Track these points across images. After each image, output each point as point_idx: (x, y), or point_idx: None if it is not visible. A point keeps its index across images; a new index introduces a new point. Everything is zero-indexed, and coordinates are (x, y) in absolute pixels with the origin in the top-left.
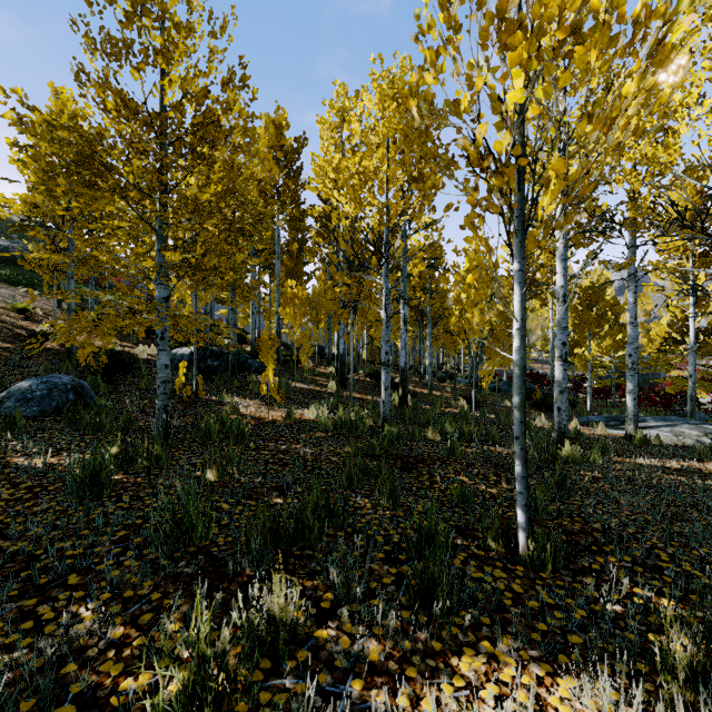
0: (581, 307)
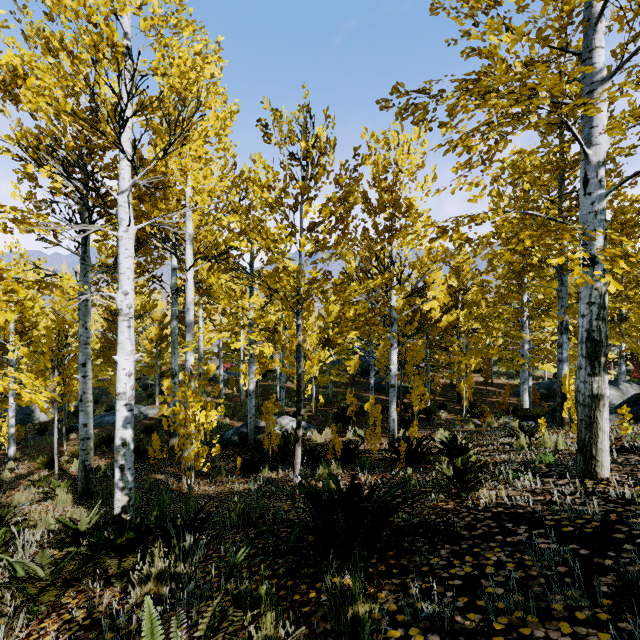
0: None
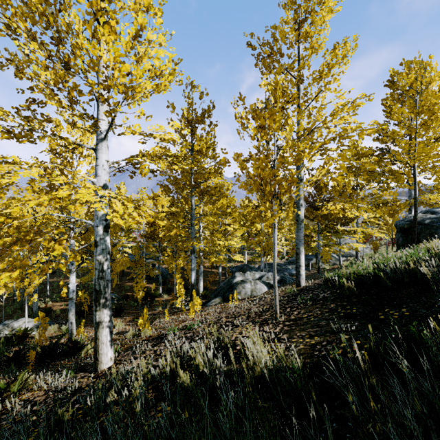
0: None
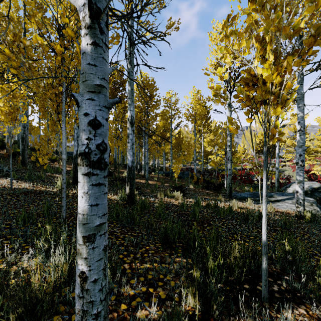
0: (208, 137)
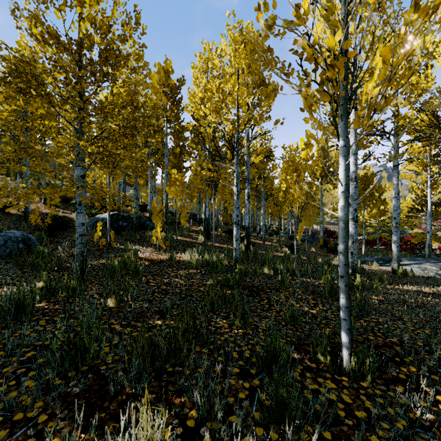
0: None
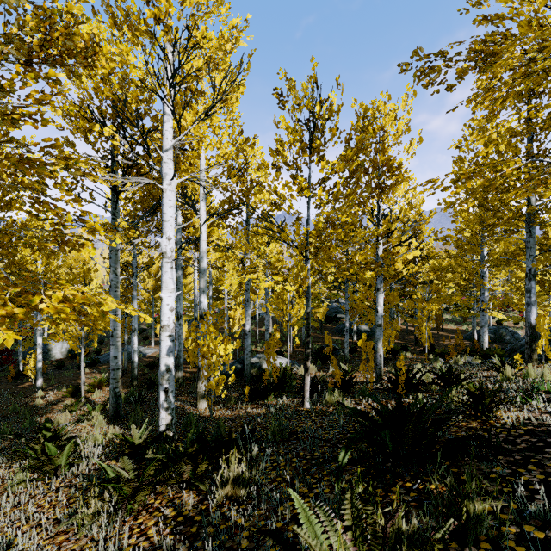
0: None
